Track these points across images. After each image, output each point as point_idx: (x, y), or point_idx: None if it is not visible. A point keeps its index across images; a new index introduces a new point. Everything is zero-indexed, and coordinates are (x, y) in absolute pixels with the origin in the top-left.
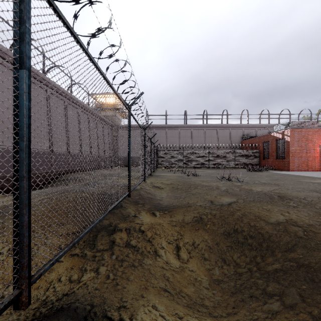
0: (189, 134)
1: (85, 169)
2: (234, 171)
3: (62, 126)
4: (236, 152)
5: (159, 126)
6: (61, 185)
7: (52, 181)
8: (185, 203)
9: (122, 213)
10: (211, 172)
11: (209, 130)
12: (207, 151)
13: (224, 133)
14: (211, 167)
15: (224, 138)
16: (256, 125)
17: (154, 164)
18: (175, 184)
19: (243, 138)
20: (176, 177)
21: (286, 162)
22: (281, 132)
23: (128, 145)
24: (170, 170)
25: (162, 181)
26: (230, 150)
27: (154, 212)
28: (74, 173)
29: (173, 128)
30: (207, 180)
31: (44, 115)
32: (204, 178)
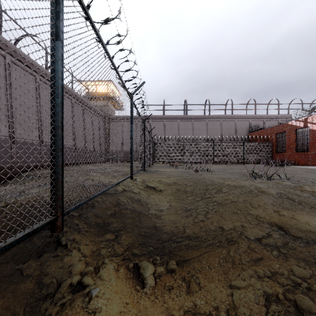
0: (189, 126)
1: (66, 164)
2: (249, 166)
3: (32, 108)
4: (245, 145)
5: (156, 117)
6: (16, 184)
7: (12, 178)
8: (215, 231)
9: (38, 280)
10: (222, 167)
11: (212, 121)
12: (211, 143)
13: (228, 124)
14: (216, 162)
15: (228, 130)
16: (264, 116)
17: (149, 158)
18: (180, 183)
19: (250, 130)
20: (179, 173)
21: (310, 155)
22: (302, 120)
23: (51, 64)
24: (170, 164)
25: (160, 178)
26: (238, 142)
27: (140, 265)
28: (46, 169)
29: (171, 119)
30: (229, 178)
31: (0, 89)
32: (221, 174)
